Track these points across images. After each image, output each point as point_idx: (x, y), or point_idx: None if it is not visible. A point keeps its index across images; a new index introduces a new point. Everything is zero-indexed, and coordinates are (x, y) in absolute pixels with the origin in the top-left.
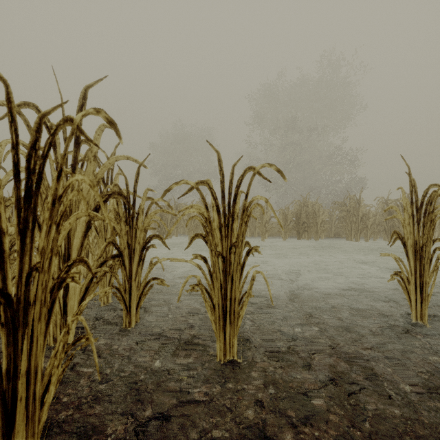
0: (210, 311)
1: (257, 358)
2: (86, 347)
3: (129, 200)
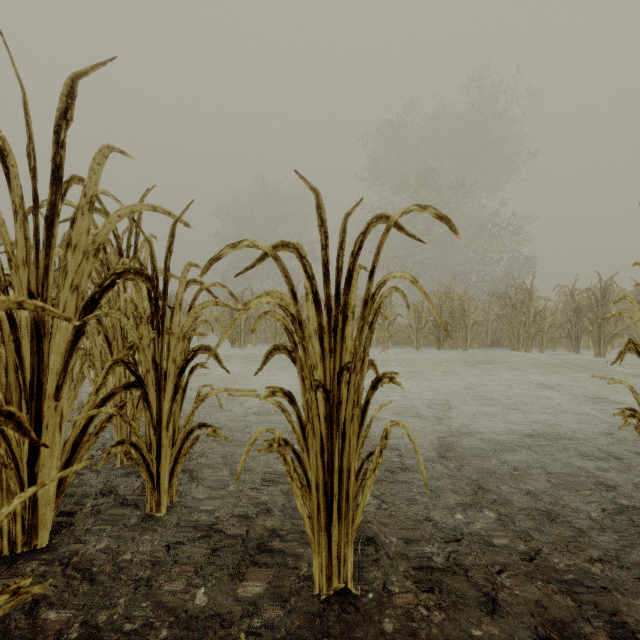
0: (300, 497)
1: (391, 584)
2: (70, 558)
3: (157, 284)
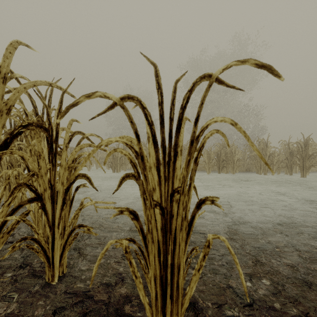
0: (142, 289)
1: None
2: None
3: (52, 133)
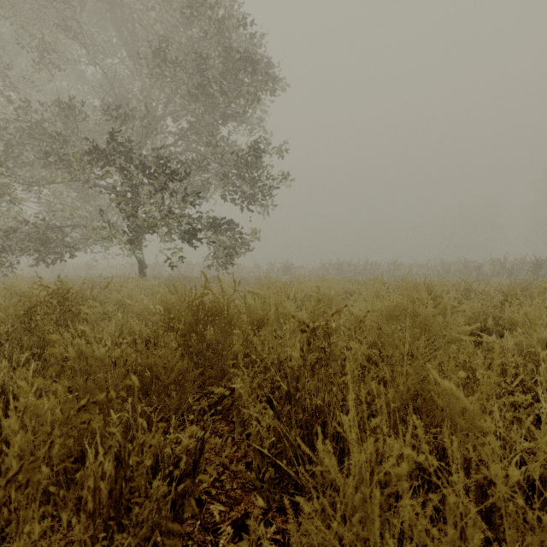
0: None
1: None
2: None
3: None
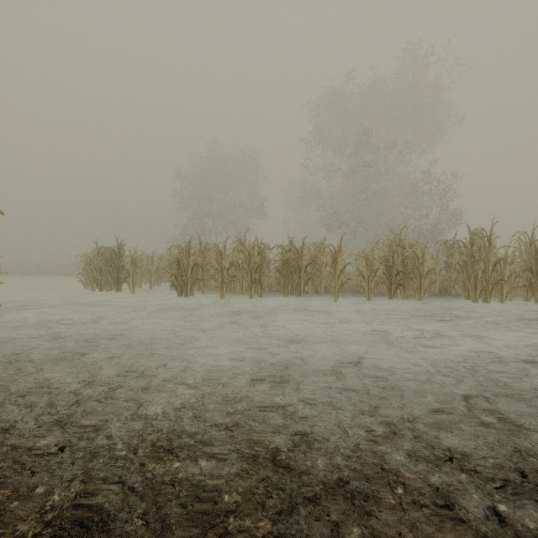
0: None
1: None
2: None
3: None
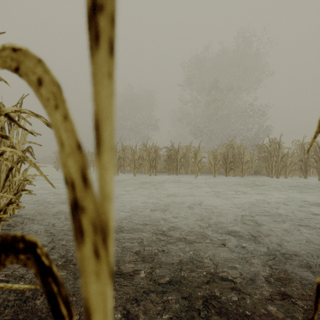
0: None
1: None
2: None
3: None
